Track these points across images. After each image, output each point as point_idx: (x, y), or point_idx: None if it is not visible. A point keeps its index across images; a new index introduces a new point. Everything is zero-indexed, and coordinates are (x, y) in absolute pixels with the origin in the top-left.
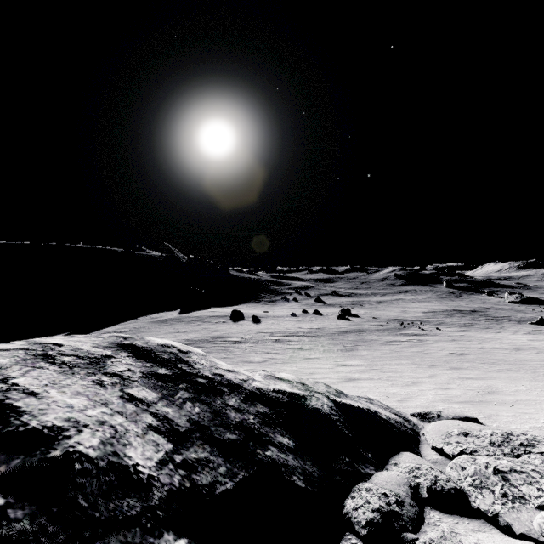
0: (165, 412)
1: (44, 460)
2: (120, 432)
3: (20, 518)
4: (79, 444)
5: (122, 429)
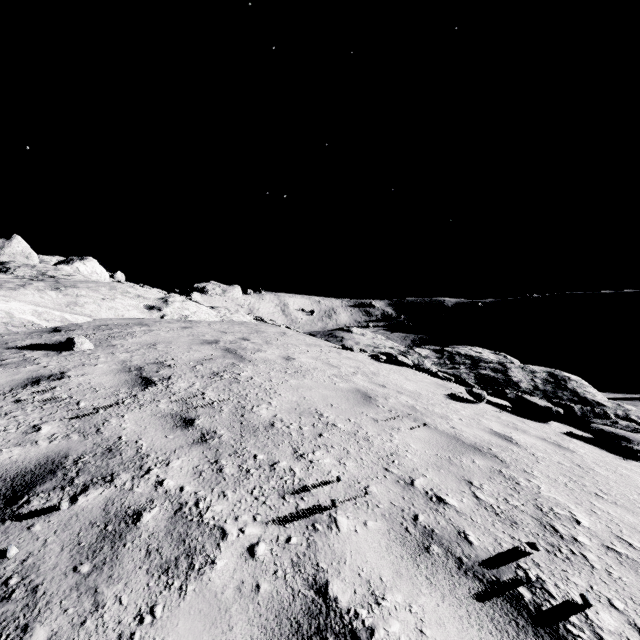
0: (538, 385)
1: (507, 377)
2: (522, 381)
3: (501, 380)
4: (513, 378)
5: (523, 381)
